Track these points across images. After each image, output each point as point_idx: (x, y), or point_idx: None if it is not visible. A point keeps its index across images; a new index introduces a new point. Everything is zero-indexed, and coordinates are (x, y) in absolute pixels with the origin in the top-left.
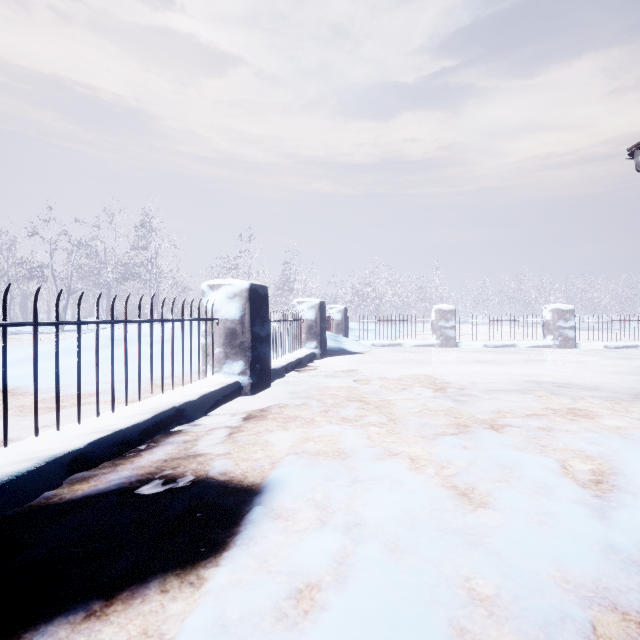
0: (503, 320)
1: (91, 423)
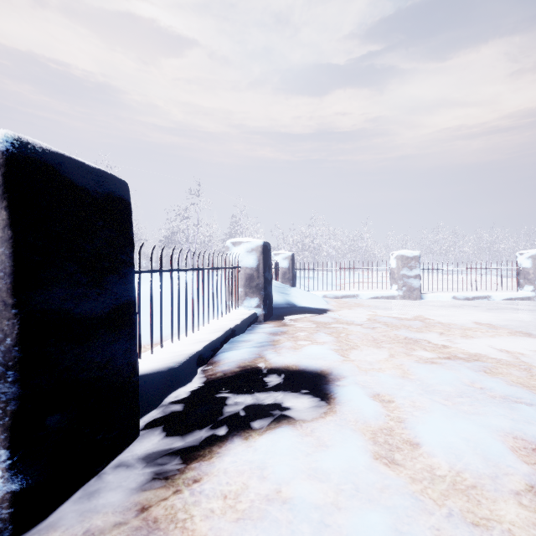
0: (473, 268)
1: None
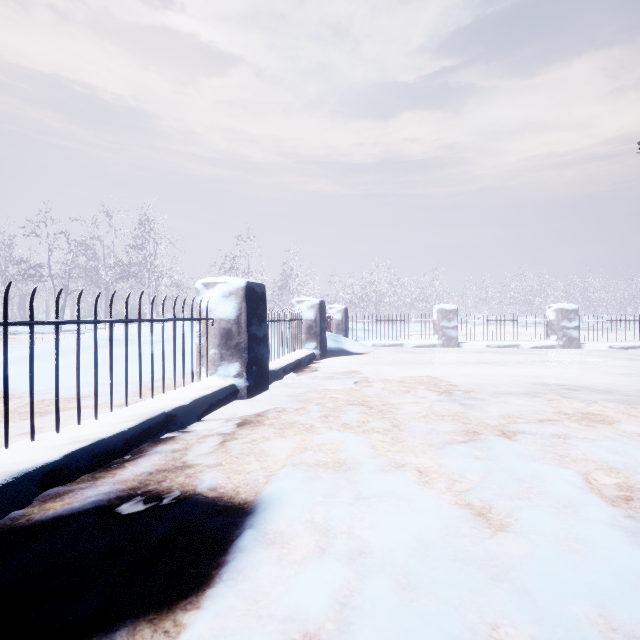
0: (506, 320)
1: (71, 431)
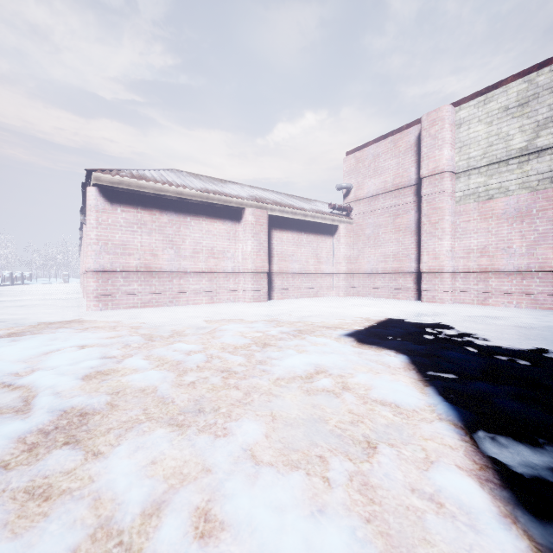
0: None
1: None
